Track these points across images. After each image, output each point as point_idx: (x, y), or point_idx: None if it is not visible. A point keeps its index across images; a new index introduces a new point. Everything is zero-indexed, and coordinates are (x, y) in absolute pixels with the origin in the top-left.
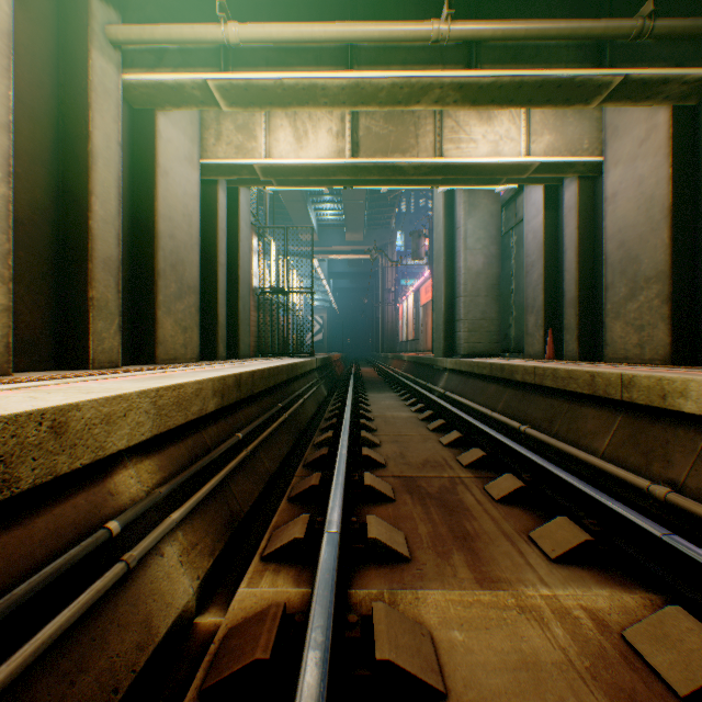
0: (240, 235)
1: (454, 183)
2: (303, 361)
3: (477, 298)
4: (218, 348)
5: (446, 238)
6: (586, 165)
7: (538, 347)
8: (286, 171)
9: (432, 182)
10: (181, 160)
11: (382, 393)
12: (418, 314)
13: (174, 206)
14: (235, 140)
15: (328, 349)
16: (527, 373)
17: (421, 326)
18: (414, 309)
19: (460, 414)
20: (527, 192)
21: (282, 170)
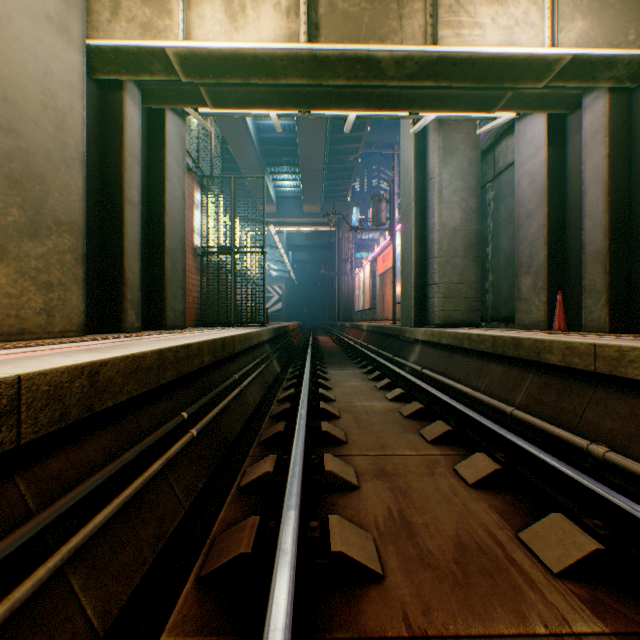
0: (167, 172)
1: (439, 107)
2: (245, 333)
3: (454, 259)
4: (125, 315)
5: (417, 191)
6: (631, 63)
7: (537, 315)
8: (216, 64)
9: (412, 104)
10: (36, 16)
11: (344, 368)
12: (375, 283)
13: (17, 83)
14: (139, 16)
15: (287, 318)
16: (575, 353)
17: (378, 295)
18: (370, 279)
19: (478, 418)
20: (519, 129)
21: (209, 62)
